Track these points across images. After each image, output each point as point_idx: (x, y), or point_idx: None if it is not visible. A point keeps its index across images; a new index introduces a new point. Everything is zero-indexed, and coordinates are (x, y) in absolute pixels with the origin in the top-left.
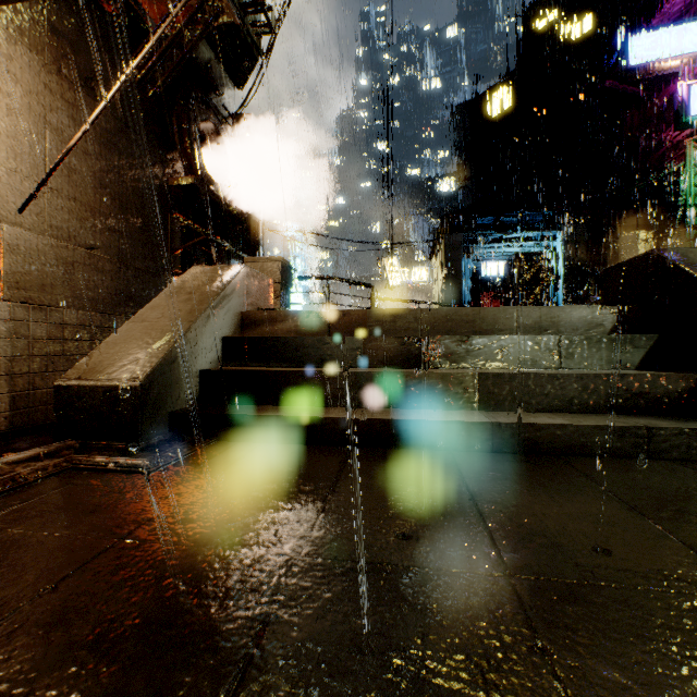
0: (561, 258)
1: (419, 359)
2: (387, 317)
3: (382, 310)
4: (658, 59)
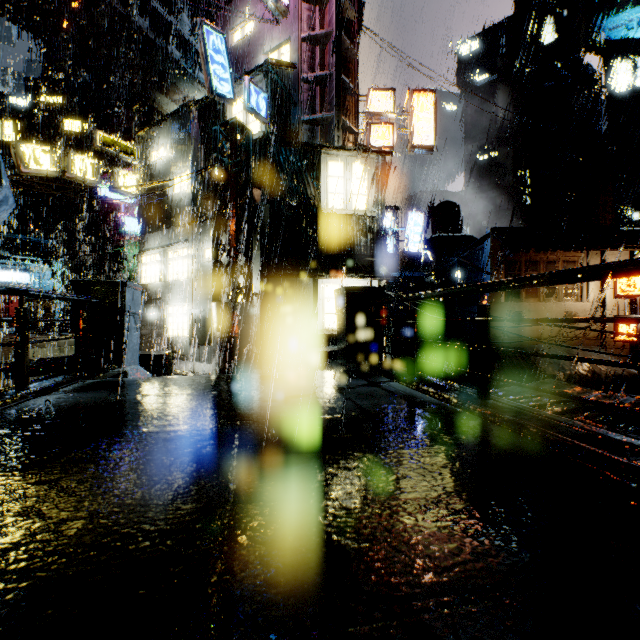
0: (58, 278)
1: None
2: None
3: None
4: (109, 197)
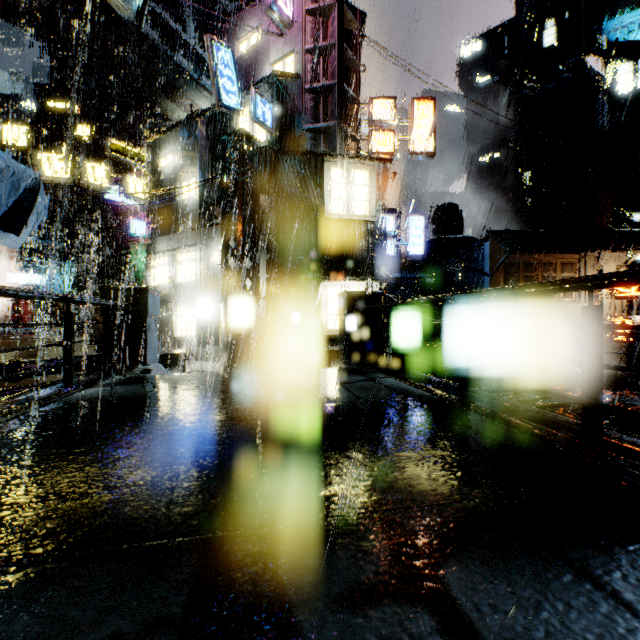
0: (67, 280)
1: (36, 355)
2: (18, 343)
3: (17, 341)
4: (117, 201)
